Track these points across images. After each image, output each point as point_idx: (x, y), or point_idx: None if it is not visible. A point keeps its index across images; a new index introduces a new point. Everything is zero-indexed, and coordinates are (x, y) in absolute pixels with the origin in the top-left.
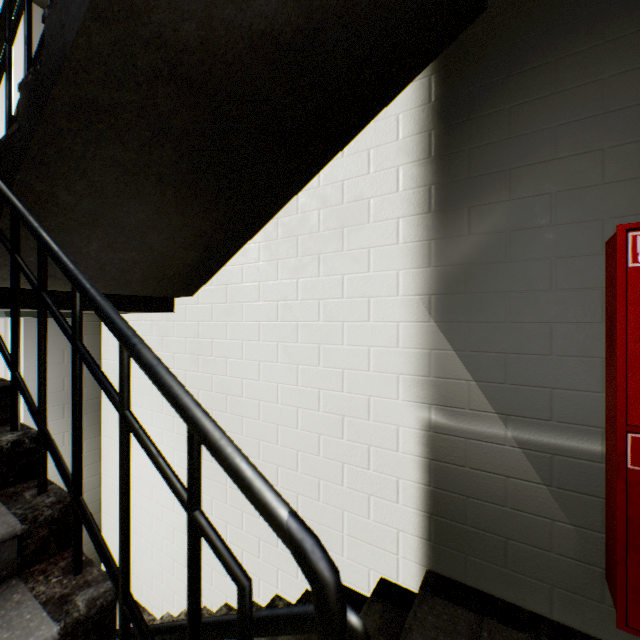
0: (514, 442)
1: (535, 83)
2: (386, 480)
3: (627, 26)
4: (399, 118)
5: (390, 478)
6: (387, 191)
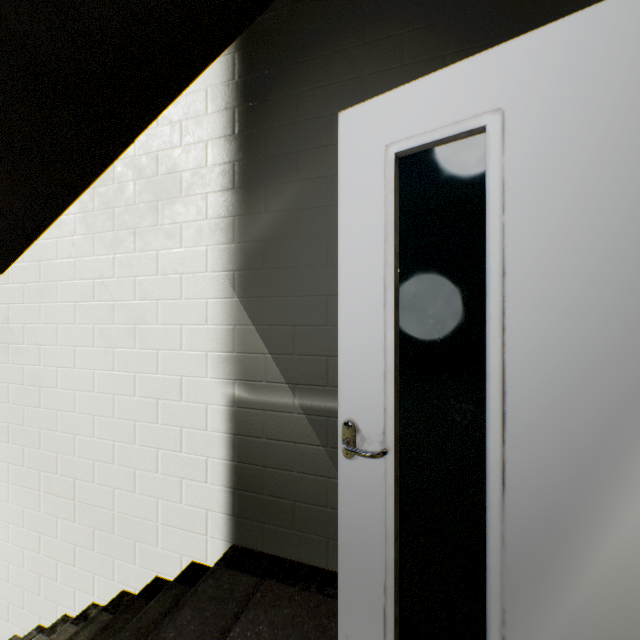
0: (301, 409)
1: (316, 73)
2: (197, 461)
3: (380, 32)
4: (208, 92)
5: (200, 458)
6: (198, 165)
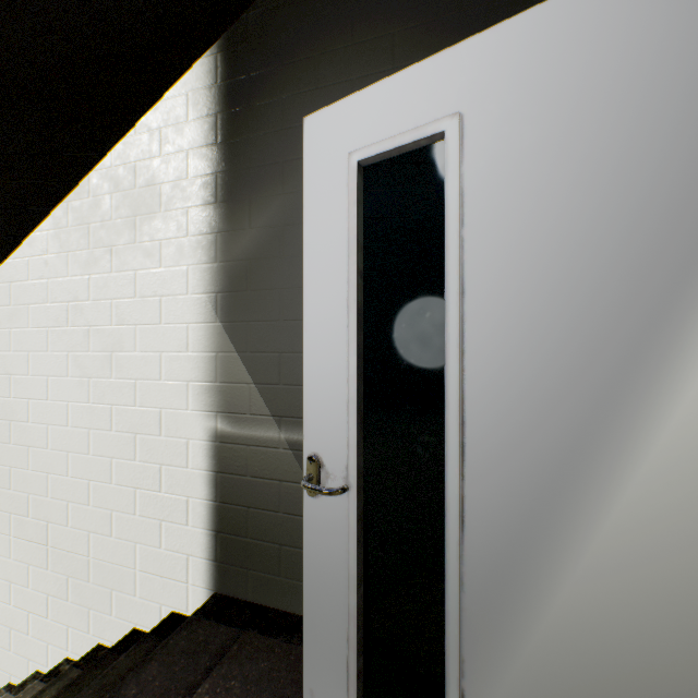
0: (287, 444)
1: (303, 76)
2: (177, 501)
3: (370, 32)
4: (189, 96)
5: (181, 498)
6: (178, 177)
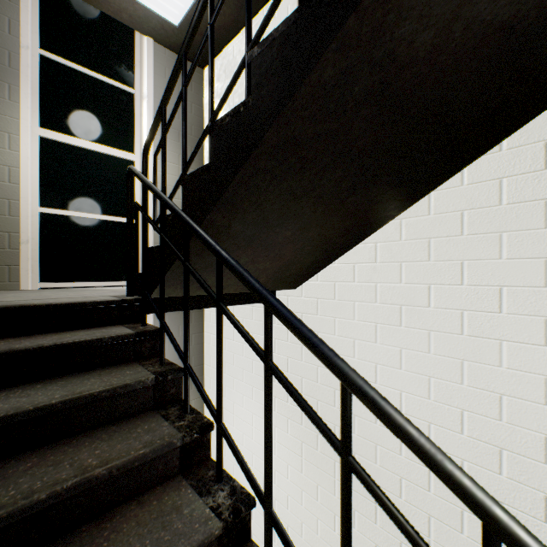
0: None
1: None
2: None
3: None
4: None
5: None
6: None
